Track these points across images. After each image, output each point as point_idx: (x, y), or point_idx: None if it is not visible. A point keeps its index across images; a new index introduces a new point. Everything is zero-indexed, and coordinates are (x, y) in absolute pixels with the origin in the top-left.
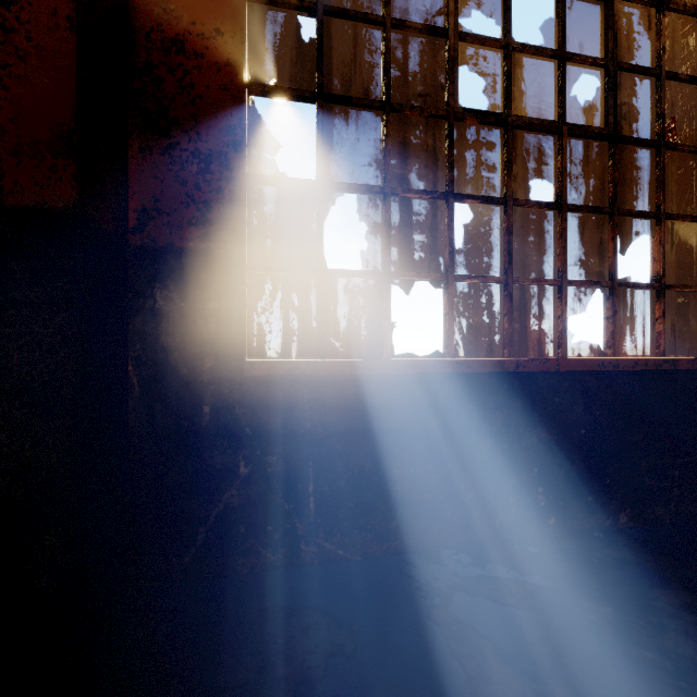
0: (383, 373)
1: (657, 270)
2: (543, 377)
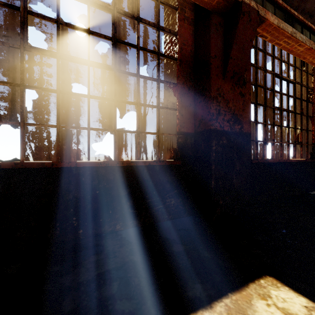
0: None
1: (137, 125)
2: (76, 169)
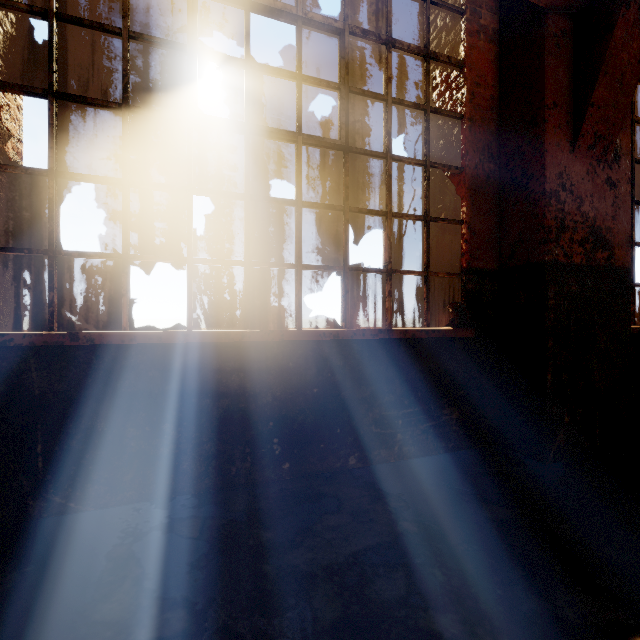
0: (107, 343)
1: (386, 258)
2: (279, 345)
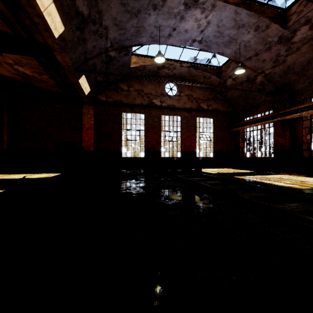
0: None
1: None
2: None
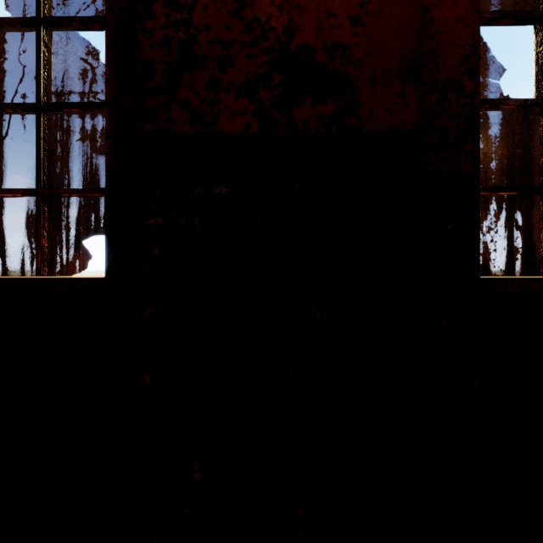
0: None
1: None
2: None
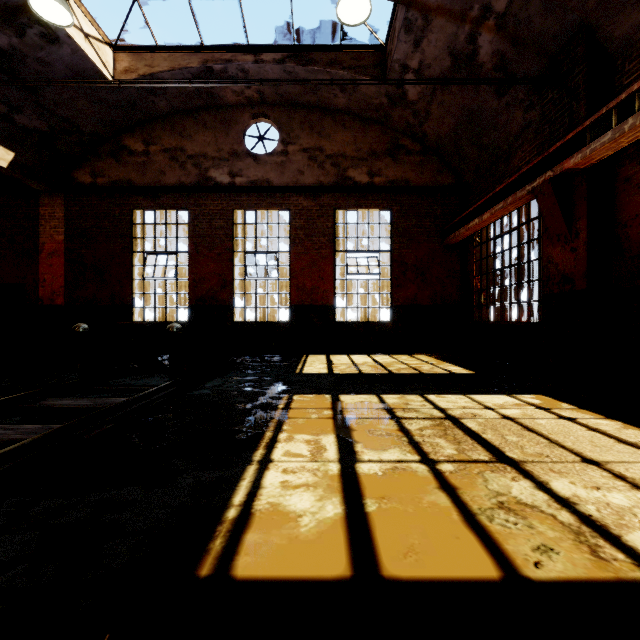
0: None
1: None
2: None
